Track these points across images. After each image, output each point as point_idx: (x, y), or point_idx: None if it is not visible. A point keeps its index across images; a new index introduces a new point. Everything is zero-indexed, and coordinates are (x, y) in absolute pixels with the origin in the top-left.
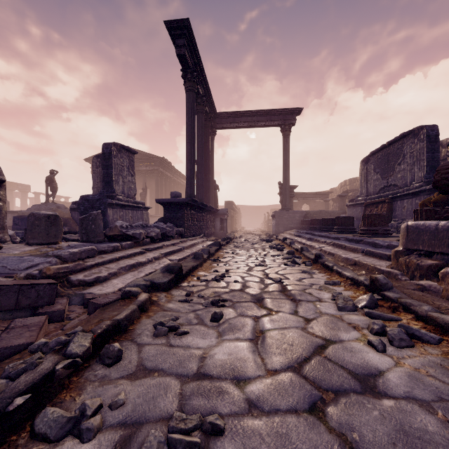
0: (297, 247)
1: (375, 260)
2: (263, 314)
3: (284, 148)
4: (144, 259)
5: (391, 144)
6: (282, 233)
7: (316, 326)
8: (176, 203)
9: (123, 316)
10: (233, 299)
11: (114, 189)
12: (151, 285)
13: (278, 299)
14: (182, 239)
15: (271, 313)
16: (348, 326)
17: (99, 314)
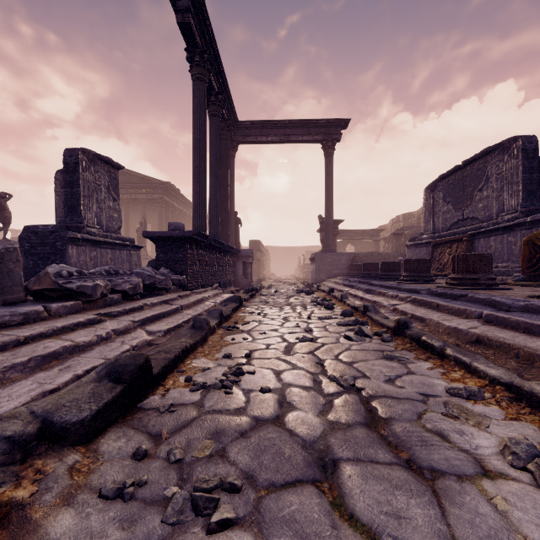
0: (355, 303)
1: (520, 336)
2: None
3: (326, 171)
4: (90, 336)
5: (469, 164)
6: (324, 281)
7: None
8: (174, 237)
9: None
10: (257, 469)
11: (82, 217)
12: (42, 430)
13: (375, 465)
14: (183, 292)
15: None
16: None
17: None
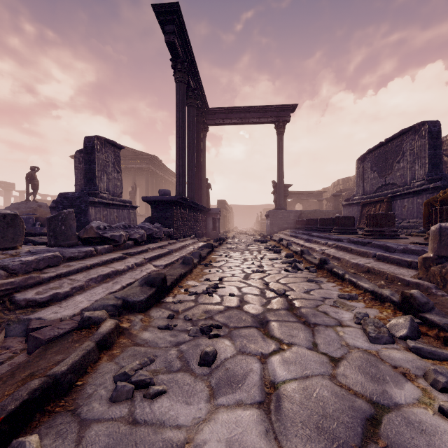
0: (296, 249)
1: (393, 267)
2: (271, 350)
3: (278, 146)
4: (123, 266)
5: (390, 141)
6: (276, 233)
7: (349, 373)
8: (164, 201)
9: (66, 365)
10: (229, 322)
11: (97, 186)
12: (123, 304)
13: (287, 322)
14: (171, 241)
15: (282, 347)
16: (394, 372)
17: (34, 360)
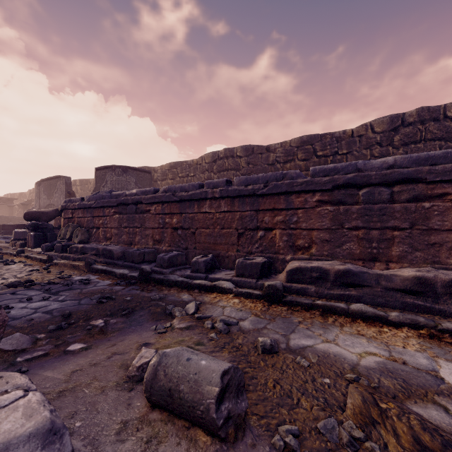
0: None
1: (8, 245)
2: None
3: None
4: None
5: (52, 179)
6: None
7: None
8: None
9: None
10: None
11: None
12: None
13: None
14: None
15: None
16: None
17: None
